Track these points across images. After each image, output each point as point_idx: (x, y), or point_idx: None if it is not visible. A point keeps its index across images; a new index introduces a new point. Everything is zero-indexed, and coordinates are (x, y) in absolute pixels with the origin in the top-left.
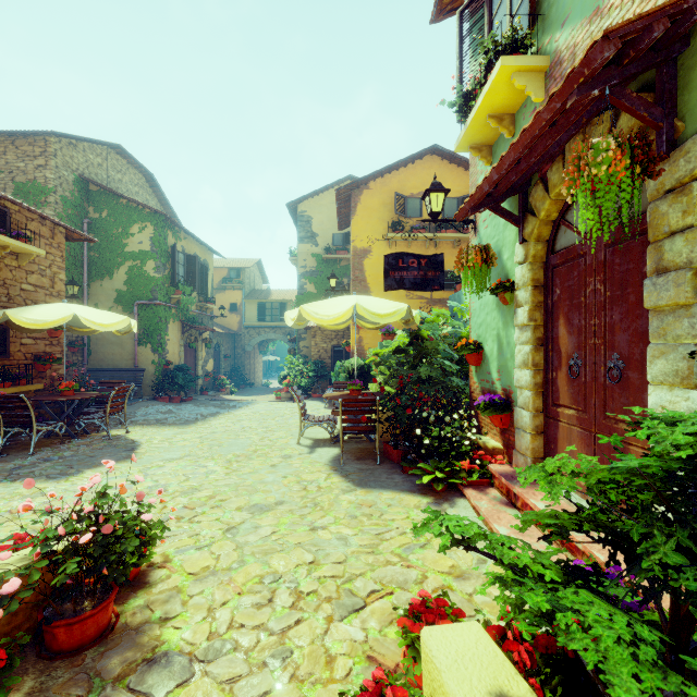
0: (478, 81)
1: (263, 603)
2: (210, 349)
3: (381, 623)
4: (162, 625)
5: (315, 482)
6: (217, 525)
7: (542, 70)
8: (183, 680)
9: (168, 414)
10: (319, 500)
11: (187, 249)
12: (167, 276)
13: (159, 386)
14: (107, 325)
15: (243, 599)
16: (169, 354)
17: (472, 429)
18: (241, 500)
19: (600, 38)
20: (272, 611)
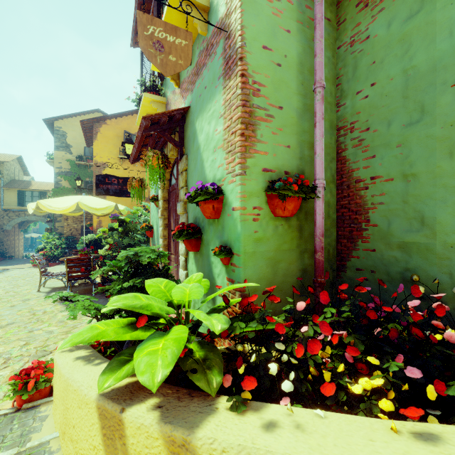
0: (141, 96)
1: None
2: None
3: None
4: None
5: (42, 310)
6: None
7: (164, 103)
8: None
9: None
10: (42, 318)
11: None
12: None
13: None
14: None
15: None
16: None
17: None
18: None
19: (143, 118)
20: None
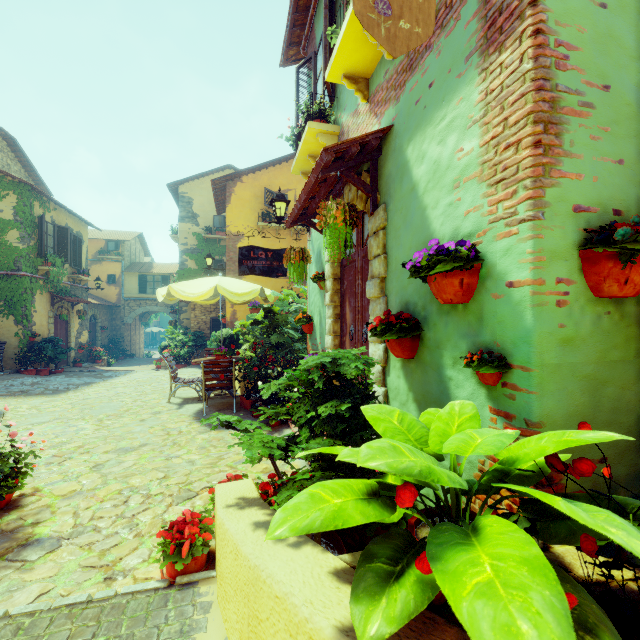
0: (301, 129)
1: (119, 504)
2: (85, 320)
3: (206, 502)
4: (34, 526)
5: (177, 429)
6: (85, 464)
7: (336, 134)
8: (52, 549)
9: (35, 385)
10: (178, 440)
11: (58, 220)
12: (33, 246)
13: (24, 358)
14: None
15: (104, 504)
16: (36, 326)
17: None
18: (108, 446)
19: (324, 150)
20: (126, 507)
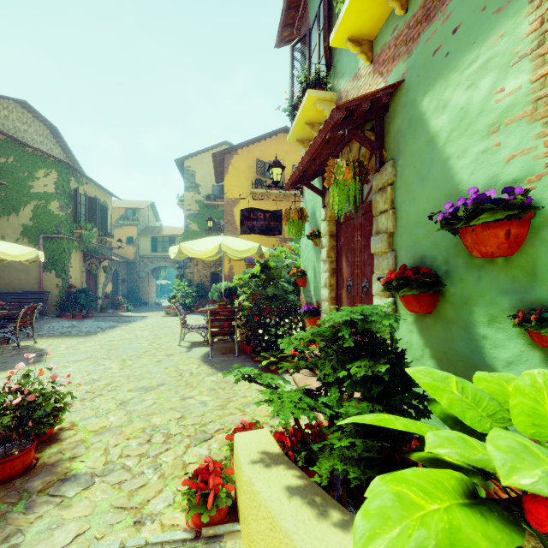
0: (298, 99)
1: (143, 443)
2: (109, 274)
3: (220, 445)
4: (71, 461)
5: (189, 370)
6: (112, 401)
7: (333, 100)
8: (87, 486)
9: (71, 328)
10: (190, 381)
11: (89, 192)
12: (70, 214)
13: (63, 305)
14: (17, 255)
15: (130, 442)
16: (72, 279)
17: (297, 329)
18: (131, 385)
19: (335, 108)
20: (150, 446)
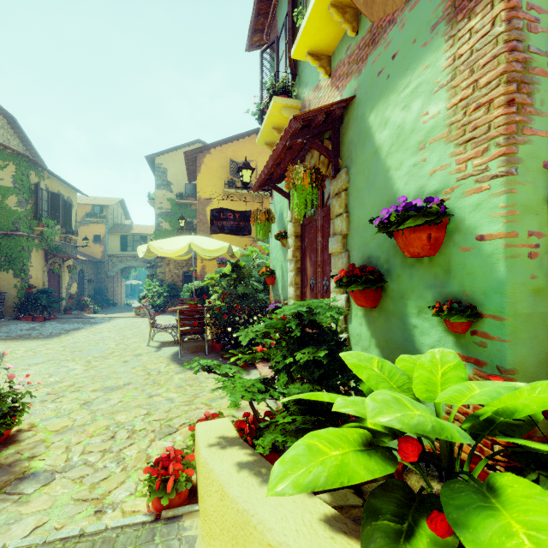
0: (266, 105)
1: (107, 439)
2: (74, 274)
3: (185, 437)
4: (30, 460)
5: (157, 369)
6: (75, 402)
7: (298, 108)
8: (47, 482)
9: (31, 330)
10: (158, 379)
11: (51, 188)
12: (30, 210)
13: (22, 307)
14: None
15: (93, 439)
16: (32, 279)
17: None
18: (96, 385)
19: (293, 118)
20: (114, 442)
